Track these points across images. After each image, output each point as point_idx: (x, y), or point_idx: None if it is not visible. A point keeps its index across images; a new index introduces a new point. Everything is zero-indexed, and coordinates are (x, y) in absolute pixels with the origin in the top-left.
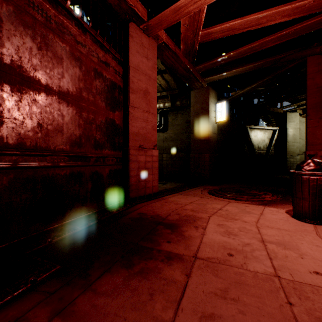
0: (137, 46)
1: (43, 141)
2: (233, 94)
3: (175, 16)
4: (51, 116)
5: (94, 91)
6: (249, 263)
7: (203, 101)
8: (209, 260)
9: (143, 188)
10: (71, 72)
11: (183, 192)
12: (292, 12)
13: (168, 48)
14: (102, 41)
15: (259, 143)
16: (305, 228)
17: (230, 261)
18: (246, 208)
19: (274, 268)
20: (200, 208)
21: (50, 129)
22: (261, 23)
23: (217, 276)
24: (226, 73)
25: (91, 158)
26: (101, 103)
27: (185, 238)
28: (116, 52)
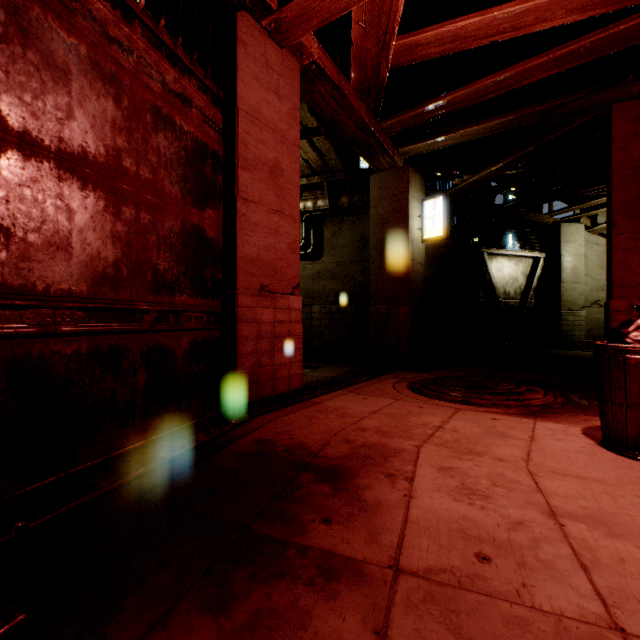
0: (254, 66)
1: (12, 272)
2: (457, 184)
3: None
4: (36, 211)
5: (154, 158)
6: (536, 584)
7: (395, 197)
8: (431, 577)
9: (268, 380)
10: (93, 107)
11: (357, 388)
12: (590, 2)
13: (323, 77)
14: (173, 45)
15: (506, 284)
16: (638, 474)
17: (487, 581)
18: (495, 423)
19: (602, 600)
20: (396, 426)
21: (33, 241)
22: (524, 25)
23: (459, 636)
24: (445, 138)
25: (146, 315)
26: (172, 189)
27: (368, 509)
28: (207, 75)
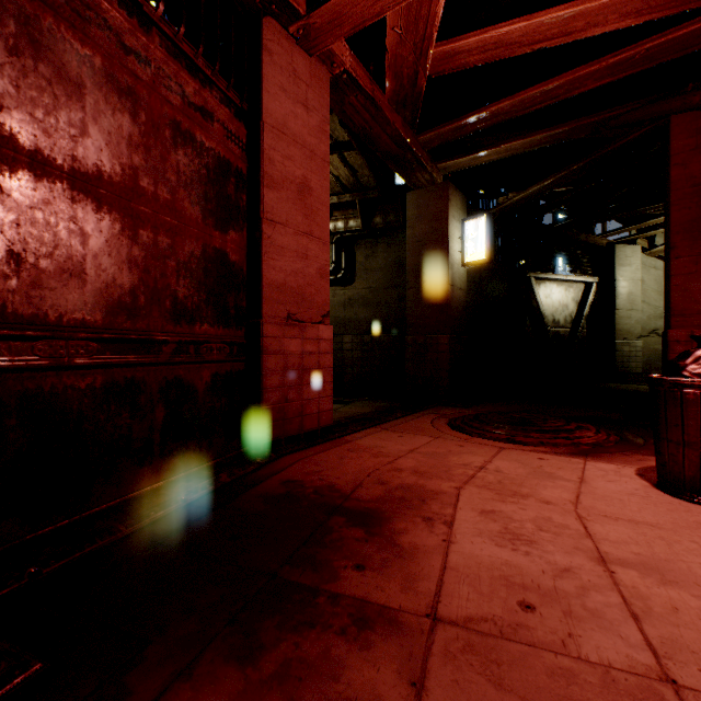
0: (281, 76)
1: (23, 300)
2: (502, 202)
3: (374, 3)
4: (48, 235)
5: (173, 177)
6: (583, 634)
7: (434, 216)
8: (471, 627)
9: (296, 417)
10: (109, 123)
11: (392, 425)
12: (645, 6)
13: (356, 87)
14: (193, 55)
15: (555, 311)
16: (695, 518)
17: (530, 630)
18: (542, 463)
19: (653, 651)
20: (434, 466)
21: (45, 267)
22: (573, 31)
23: (500, 688)
24: (488, 152)
25: (165, 346)
26: (192, 210)
27: (404, 555)
28: (230, 86)
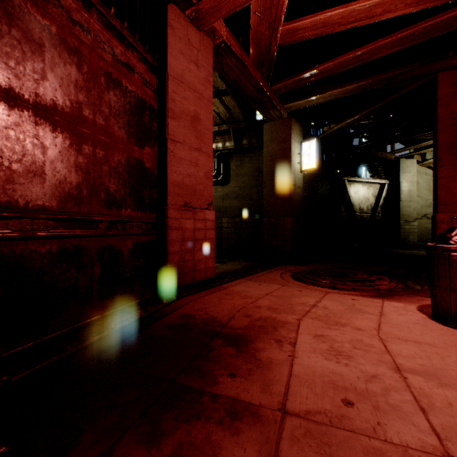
0: (180, 43)
1: (0, 191)
2: (326, 130)
3: None
4: (18, 147)
5: (106, 110)
6: (387, 423)
7: (282, 139)
8: (309, 418)
9: (190, 271)
10: (61, 71)
11: (254, 277)
12: None
13: (230, 52)
14: (120, 28)
15: (361, 202)
16: None
17: (351, 420)
18: (354, 302)
19: (437, 435)
20: (282, 304)
21: (16, 169)
22: (374, 15)
23: None
24: (317, 97)
25: (100, 223)
26: (119, 132)
27: (262, 366)
28: (145, 50)
